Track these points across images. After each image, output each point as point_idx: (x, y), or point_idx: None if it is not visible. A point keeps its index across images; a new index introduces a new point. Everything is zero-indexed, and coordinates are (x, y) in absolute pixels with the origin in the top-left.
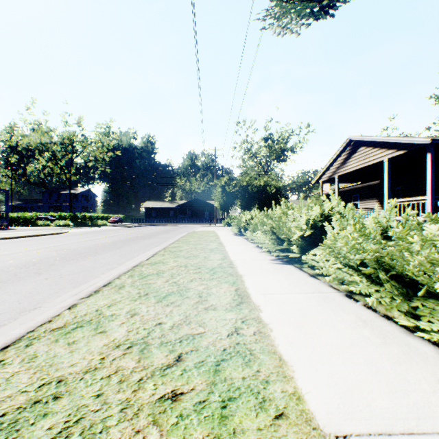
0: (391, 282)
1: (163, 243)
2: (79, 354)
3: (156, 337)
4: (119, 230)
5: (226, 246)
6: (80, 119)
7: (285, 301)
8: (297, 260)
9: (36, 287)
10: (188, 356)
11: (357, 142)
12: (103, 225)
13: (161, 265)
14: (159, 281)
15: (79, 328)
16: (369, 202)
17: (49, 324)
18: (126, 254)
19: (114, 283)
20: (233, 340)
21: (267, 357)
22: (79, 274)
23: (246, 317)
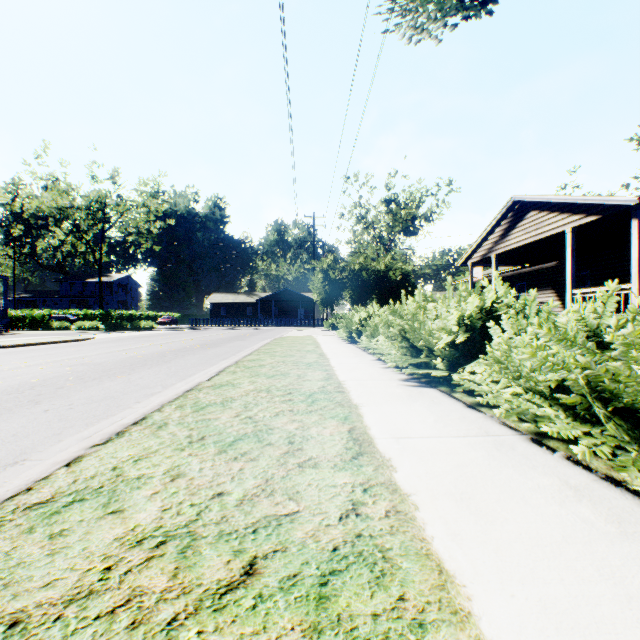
0: (614, 420)
1: (235, 355)
2: (65, 559)
3: (212, 521)
4: (171, 336)
5: (330, 359)
6: (115, 172)
7: (432, 451)
8: (442, 381)
9: (26, 425)
10: (269, 563)
11: (525, 204)
12: (149, 328)
13: (230, 388)
14: (224, 415)
15: (76, 504)
16: (541, 293)
17: (26, 495)
18: (178, 371)
19: (151, 419)
20: (350, 528)
21: (416, 565)
22: (100, 403)
23: (370, 482)
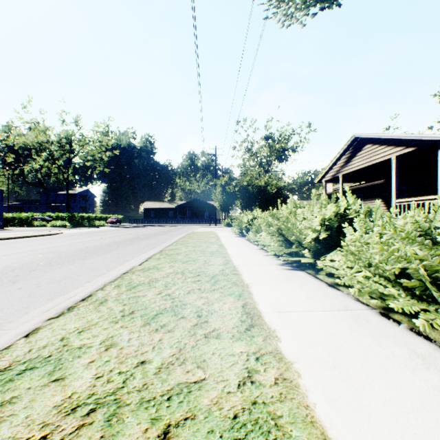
0: None
1: (160, 245)
2: (9, 427)
3: (135, 389)
4: (116, 231)
5: (227, 248)
6: (78, 118)
7: (307, 323)
8: (308, 266)
9: (3, 300)
10: (180, 432)
11: (363, 139)
12: (101, 225)
13: (155, 271)
14: (150, 293)
15: (27, 372)
16: (373, 201)
17: None
18: (119, 257)
19: (95, 296)
20: (247, 396)
21: (304, 433)
22: (60, 283)
23: (261, 351)
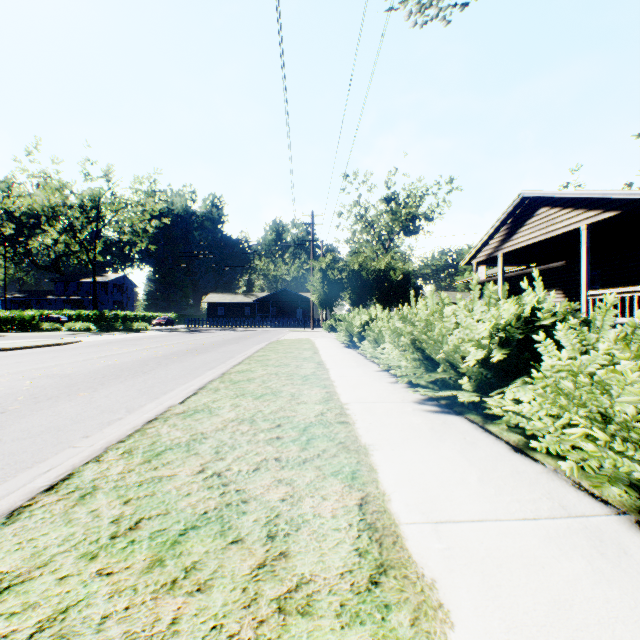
0: None
1: (225, 363)
2: None
3: None
4: (163, 338)
5: (329, 370)
6: (109, 170)
7: (498, 558)
8: (467, 405)
9: None
10: None
11: (535, 200)
12: (142, 329)
13: (204, 416)
14: (184, 470)
15: None
16: (548, 294)
17: None
18: (154, 385)
19: (76, 479)
20: None
21: None
22: (35, 439)
23: None
